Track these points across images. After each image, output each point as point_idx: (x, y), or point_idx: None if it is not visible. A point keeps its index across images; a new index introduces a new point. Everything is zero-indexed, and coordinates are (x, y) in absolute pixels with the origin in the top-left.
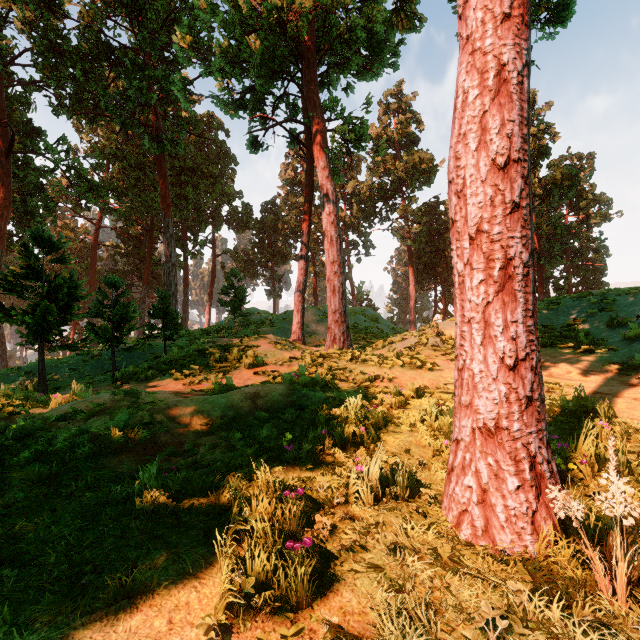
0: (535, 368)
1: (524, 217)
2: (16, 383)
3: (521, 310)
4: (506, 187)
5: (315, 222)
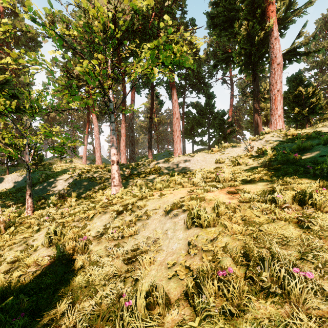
0: (126, 159)
1: (125, 149)
2: (0, 175)
3: (125, 155)
4: (124, 147)
5: (76, 118)
